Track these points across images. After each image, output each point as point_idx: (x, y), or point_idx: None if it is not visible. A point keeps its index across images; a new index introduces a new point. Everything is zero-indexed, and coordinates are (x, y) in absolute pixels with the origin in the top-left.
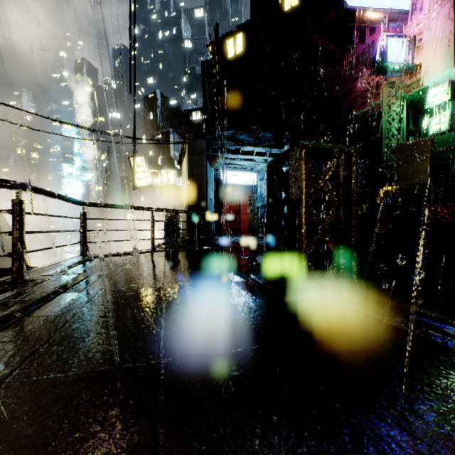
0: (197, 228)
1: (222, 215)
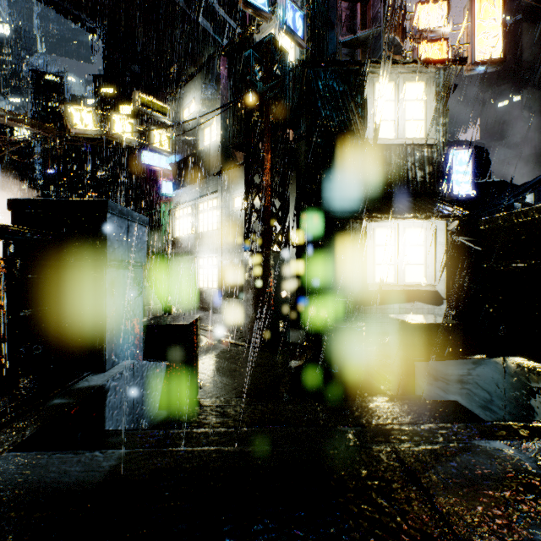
0: None
1: None
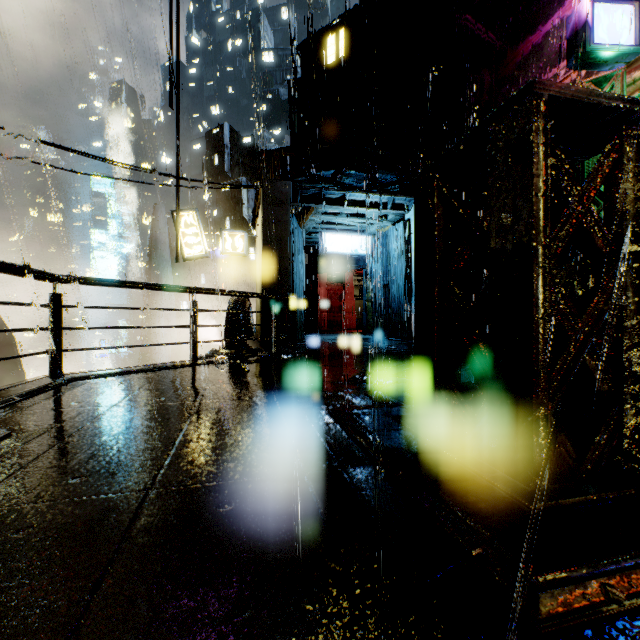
0: (275, 323)
1: (317, 302)
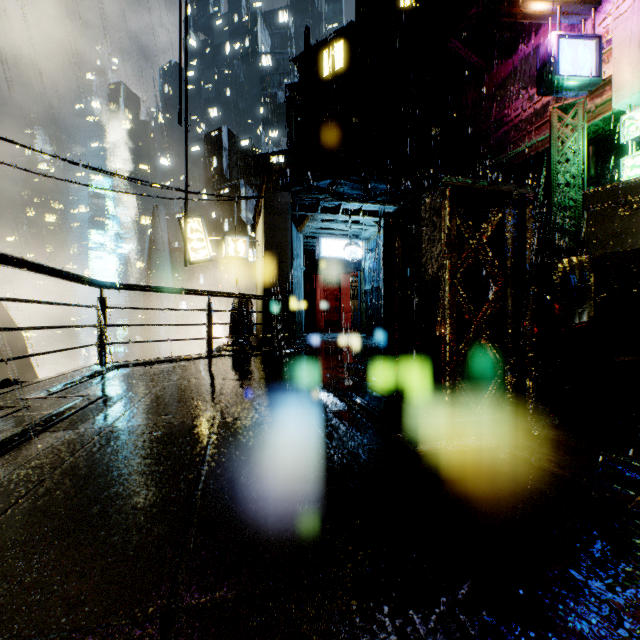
0: (277, 322)
1: (314, 303)
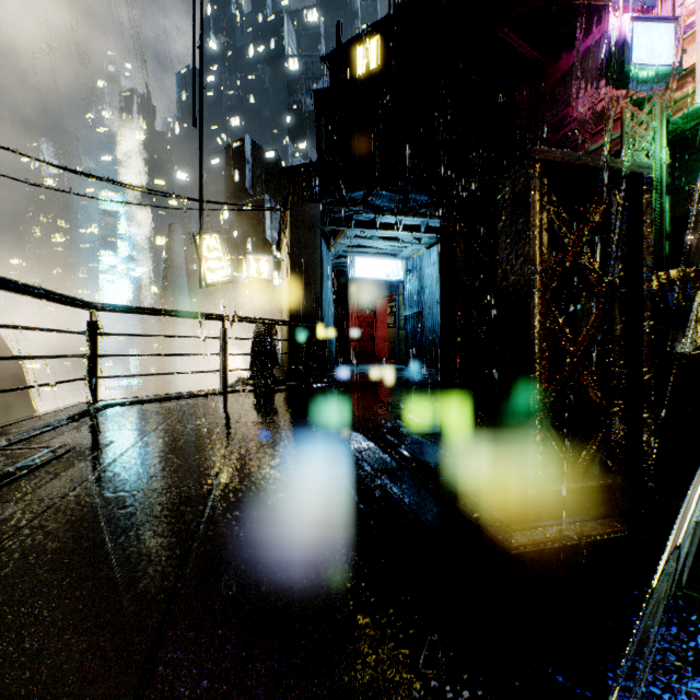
0: (305, 351)
1: (347, 331)
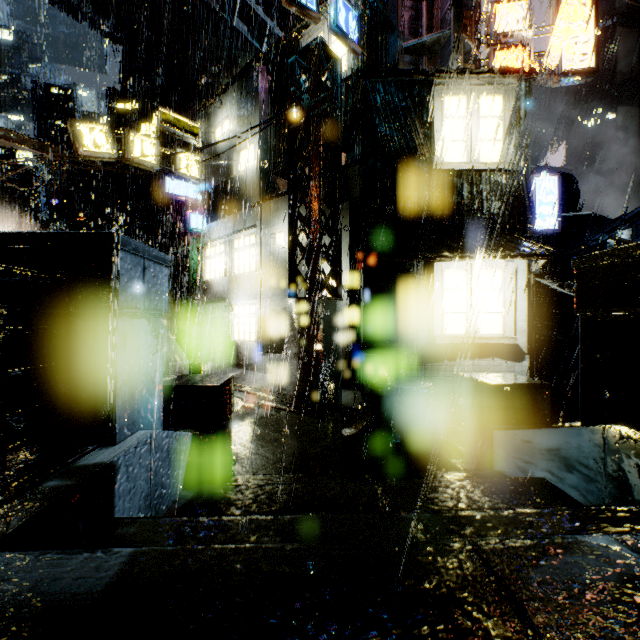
0: None
1: None
